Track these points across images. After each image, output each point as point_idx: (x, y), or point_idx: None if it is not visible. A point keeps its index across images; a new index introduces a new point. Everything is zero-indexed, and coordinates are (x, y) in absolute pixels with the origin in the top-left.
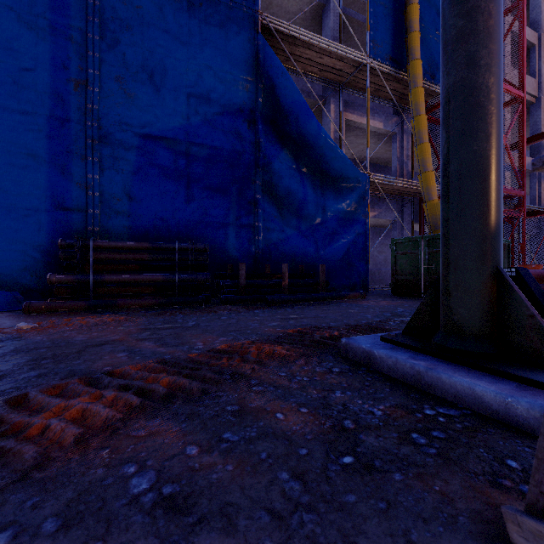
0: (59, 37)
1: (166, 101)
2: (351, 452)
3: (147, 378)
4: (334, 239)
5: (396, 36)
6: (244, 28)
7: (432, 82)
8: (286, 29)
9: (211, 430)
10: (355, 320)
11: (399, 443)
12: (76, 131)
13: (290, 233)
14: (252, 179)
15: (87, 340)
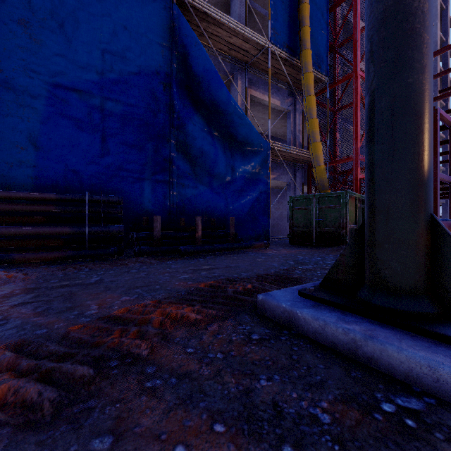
0: None
1: (78, 53)
2: None
3: None
4: (241, 196)
5: (291, 29)
6: None
7: (318, 70)
8: (199, 5)
9: None
10: (264, 270)
11: None
12: None
13: (203, 189)
14: (167, 138)
15: None
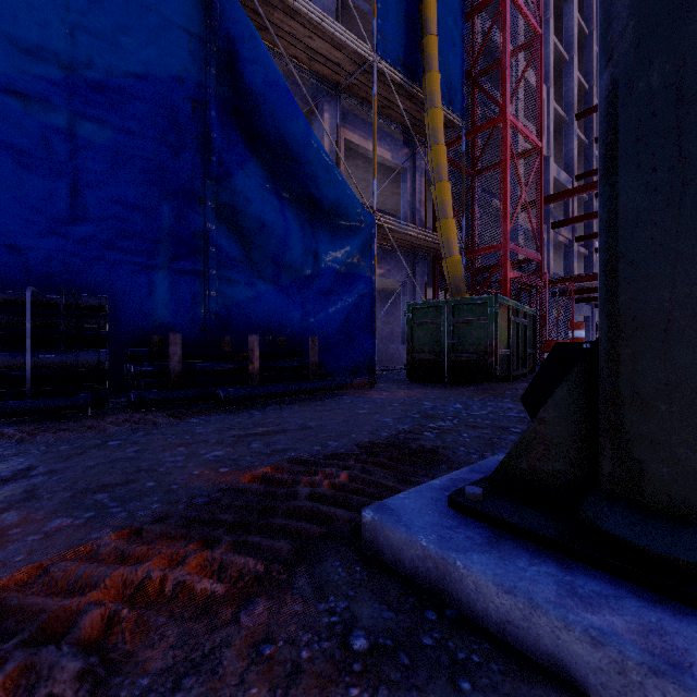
0: None
1: (18, 23)
2: None
3: None
4: (330, 301)
5: (409, 37)
6: None
7: (450, 108)
8: None
9: None
10: (370, 432)
11: None
12: None
13: (263, 288)
14: (199, 197)
15: None
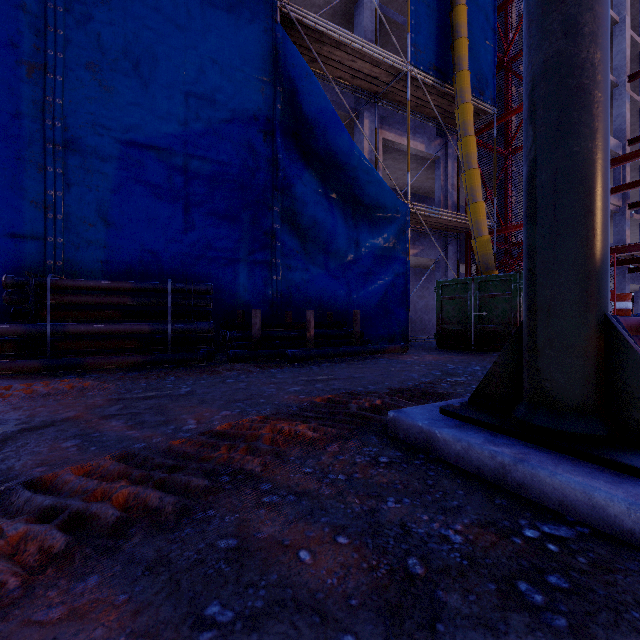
0: (5, 4)
1: (156, 100)
2: (429, 635)
3: (93, 491)
4: (369, 280)
5: (441, 42)
6: (259, 15)
7: (481, 98)
8: (312, 21)
9: (185, 598)
10: (399, 382)
11: (504, 605)
12: (30, 131)
13: (316, 272)
14: (268, 205)
15: (24, 420)
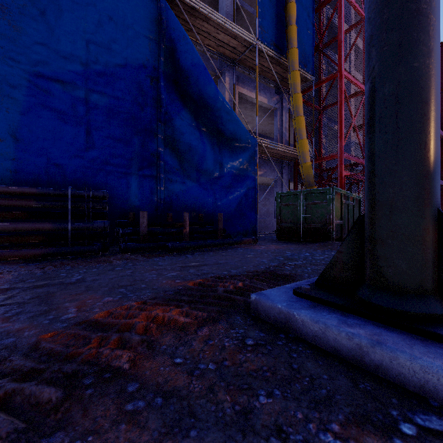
0: None
1: (61, 42)
2: None
3: None
4: (229, 192)
5: (278, 27)
6: None
7: (304, 69)
8: None
9: None
10: (254, 266)
11: None
12: None
13: (191, 185)
14: (154, 133)
15: None
